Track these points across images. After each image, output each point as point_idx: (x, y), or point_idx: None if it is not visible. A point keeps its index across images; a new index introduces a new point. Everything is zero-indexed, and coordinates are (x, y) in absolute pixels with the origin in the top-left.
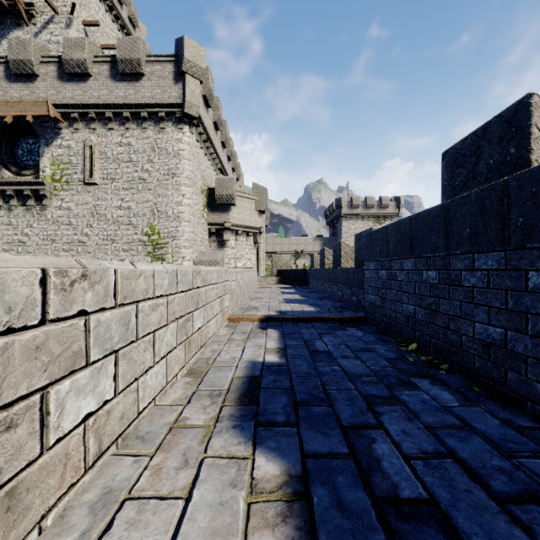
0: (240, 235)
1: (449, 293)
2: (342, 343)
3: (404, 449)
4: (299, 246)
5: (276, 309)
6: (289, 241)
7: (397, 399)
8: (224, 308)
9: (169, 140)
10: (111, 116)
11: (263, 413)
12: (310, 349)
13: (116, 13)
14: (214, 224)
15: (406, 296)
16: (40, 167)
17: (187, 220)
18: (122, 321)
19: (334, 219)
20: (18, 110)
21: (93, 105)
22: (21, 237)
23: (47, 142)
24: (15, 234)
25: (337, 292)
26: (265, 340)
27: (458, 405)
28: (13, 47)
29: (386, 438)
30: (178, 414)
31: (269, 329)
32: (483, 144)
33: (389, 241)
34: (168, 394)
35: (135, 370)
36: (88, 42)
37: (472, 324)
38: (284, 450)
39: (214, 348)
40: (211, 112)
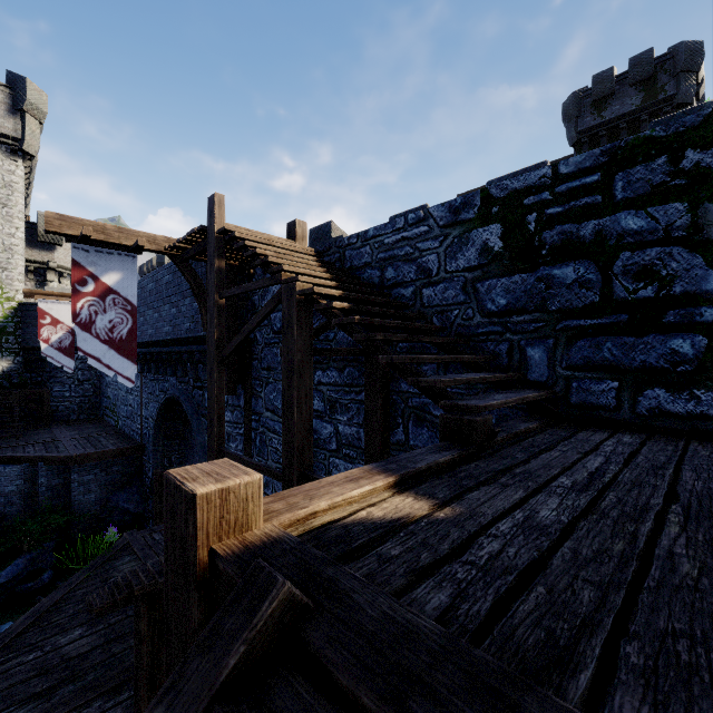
0: (64, 278)
1: None
2: None
3: None
4: None
5: None
6: None
7: None
8: None
9: None
10: None
11: None
12: None
13: None
14: (34, 262)
15: None
16: None
17: (22, 254)
18: None
19: None
20: None
21: None
22: None
23: None
24: None
25: None
26: None
27: None
28: None
29: None
30: None
31: None
32: None
33: None
34: None
35: None
36: None
37: None
38: None
39: None
40: None
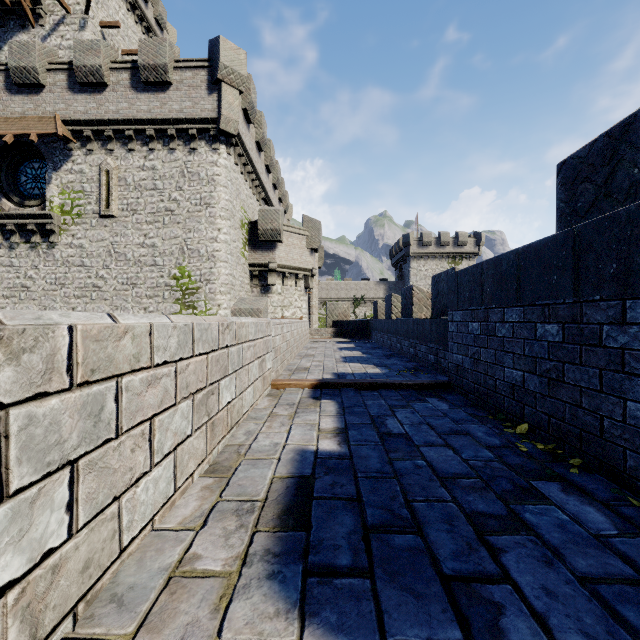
0: (288, 279)
1: (580, 356)
2: (422, 421)
3: (553, 627)
4: (359, 292)
5: (332, 370)
6: (347, 286)
7: (518, 518)
8: (266, 371)
9: (201, 163)
10: (132, 135)
11: (317, 548)
12: (381, 430)
13: (139, 12)
14: (257, 265)
15: (509, 358)
16: (46, 196)
17: (224, 260)
18: (87, 410)
19: (401, 259)
20: (21, 128)
21: (110, 121)
22: (24, 281)
23: (55, 166)
24: (17, 277)
25: (408, 348)
26: (318, 416)
27: (617, 533)
28: (14, 52)
29: (518, 601)
30: (186, 546)
31: (324, 399)
32: (622, 148)
33: (484, 284)
34: (176, 507)
35: (114, 485)
36: (104, 45)
37: (620, 402)
38: (352, 627)
39: (250, 427)
40: (253, 130)
